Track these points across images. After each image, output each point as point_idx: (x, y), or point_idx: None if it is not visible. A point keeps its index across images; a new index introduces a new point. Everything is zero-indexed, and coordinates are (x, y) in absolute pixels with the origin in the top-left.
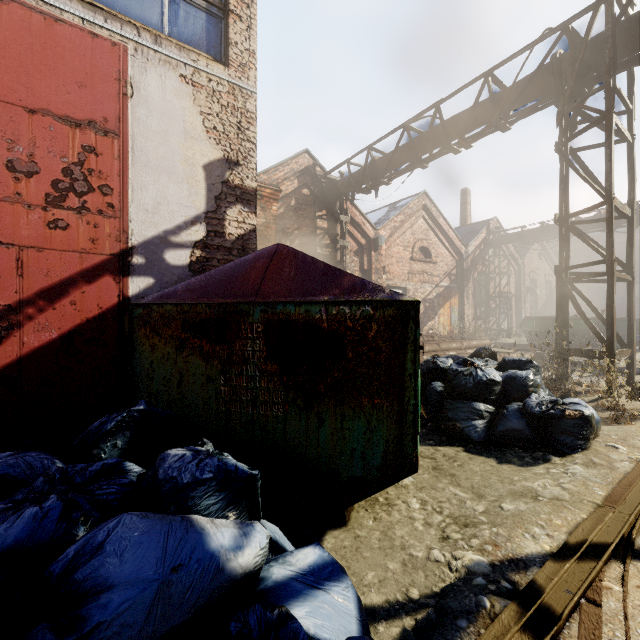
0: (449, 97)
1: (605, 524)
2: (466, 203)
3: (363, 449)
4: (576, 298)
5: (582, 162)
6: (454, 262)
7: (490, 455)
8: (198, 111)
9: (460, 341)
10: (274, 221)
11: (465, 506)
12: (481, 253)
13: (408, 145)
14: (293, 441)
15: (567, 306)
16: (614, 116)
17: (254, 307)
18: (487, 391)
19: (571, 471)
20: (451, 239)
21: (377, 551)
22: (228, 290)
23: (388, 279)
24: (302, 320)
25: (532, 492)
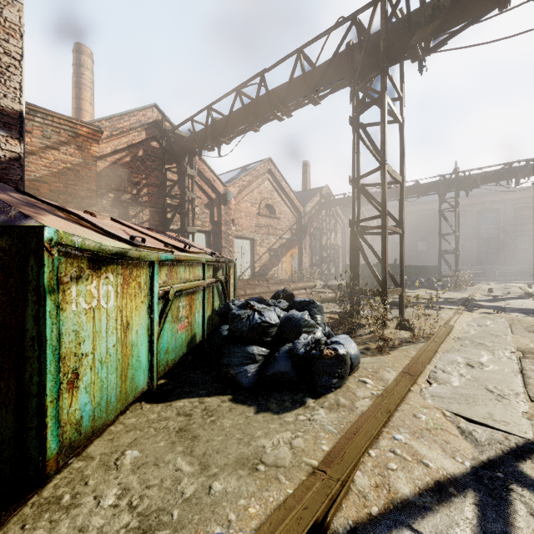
0: (271, 68)
1: (304, 504)
2: (306, 172)
3: None
4: None
5: (369, 136)
6: (295, 219)
7: (254, 402)
8: None
9: (288, 284)
10: (94, 162)
11: (176, 489)
12: (316, 213)
13: (242, 109)
14: None
15: (359, 253)
16: (387, 96)
17: None
18: (262, 334)
19: (314, 418)
20: (292, 200)
21: None
22: None
23: (237, 230)
24: None
25: (257, 457)
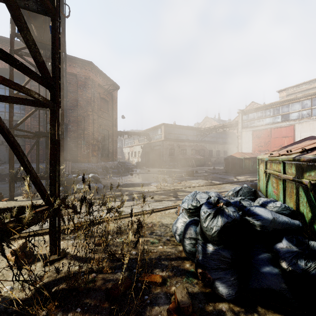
0: None
1: None
2: None
3: None
4: None
5: None
6: None
7: None
8: None
9: None
10: None
11: None
12: None
13: None
14: None
15: None
16: None
17: None
18: None
19: None
20: None
21: None
22: None
23: None
24: None
25: None
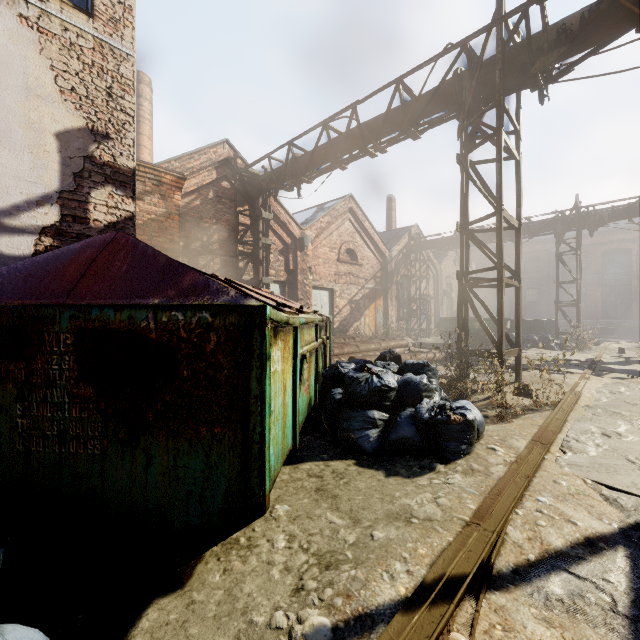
0: (364, 99)
1: (468, 548)
2: (391, 209)
3: (201, 491)
4: (485, 301)
5: (480, 175)
6: (379, 265)
7: (380, 467)
8: (48, 64)
9: (379, 342)
10: (177, 212)
11: (337, 537)
12: (404, 257)
13: (328, 144)
14: (114, 486)
15: (467, 309)
16: (503, 133)
17: (61, 312)
18: (382, 398)
19: (451, 481)
20: (376, 243)
21: (210, 622)
22: (32, 288)
23: (315, 280)
24: (124, 329)
25: (407, 512)
